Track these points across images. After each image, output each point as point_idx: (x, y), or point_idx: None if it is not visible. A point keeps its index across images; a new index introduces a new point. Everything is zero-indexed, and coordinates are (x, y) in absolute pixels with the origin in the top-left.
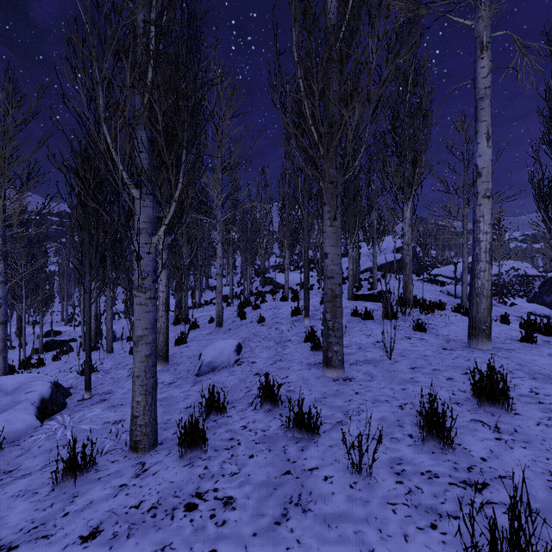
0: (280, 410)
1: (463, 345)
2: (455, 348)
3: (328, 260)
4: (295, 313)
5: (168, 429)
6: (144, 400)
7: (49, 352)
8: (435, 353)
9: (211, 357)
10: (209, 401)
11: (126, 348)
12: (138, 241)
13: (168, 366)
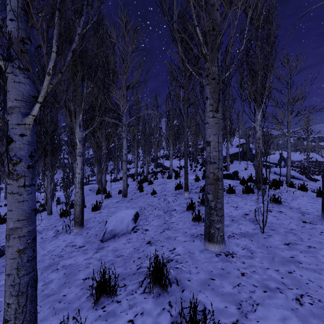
0: (169, 295)
1: (318, 218)
2: (314, 222)
3: (210, 147)
4: (177, 188)
5: (58, 314)
6: (15, 302)
7: None
8: (299, 226)
9: (113, 226)
10: (99, 284)
11: (61, 211)
12: (9, 122)
13: (82, 230)
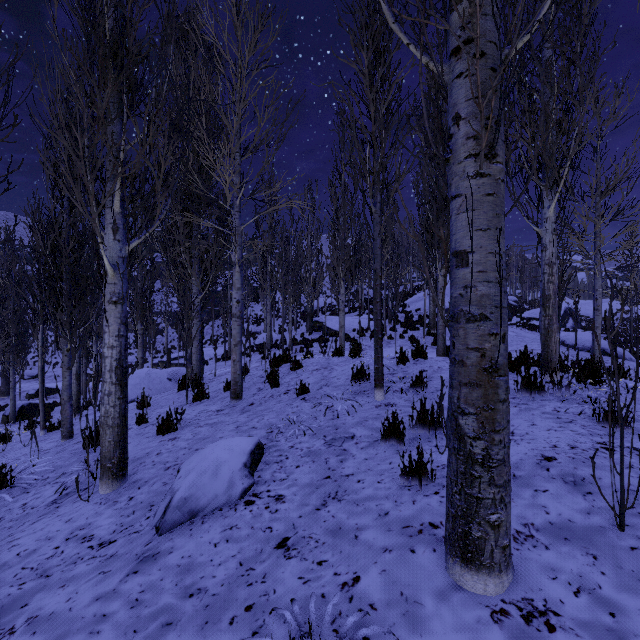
0: None
1: None
2: None
3: (469, 269)
4: (358, 379)
5: None
6: None
7: (25, 420)
8: None
9: (191, 486)
10: None
11: None
12: None
13: (121, 490)
